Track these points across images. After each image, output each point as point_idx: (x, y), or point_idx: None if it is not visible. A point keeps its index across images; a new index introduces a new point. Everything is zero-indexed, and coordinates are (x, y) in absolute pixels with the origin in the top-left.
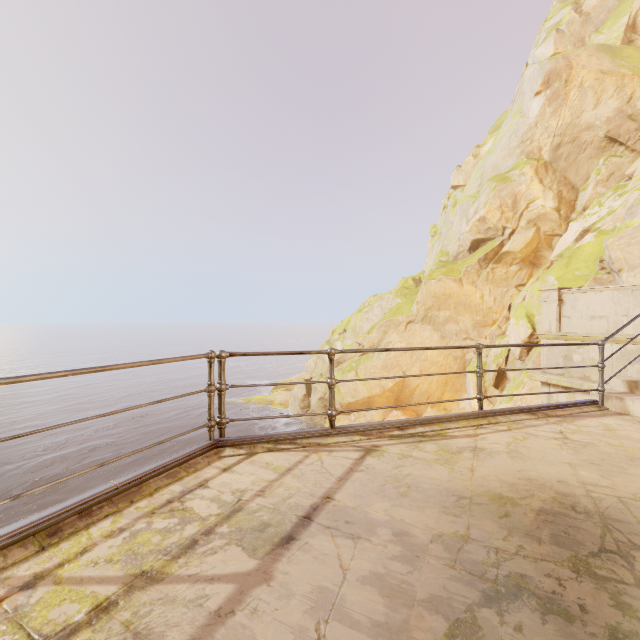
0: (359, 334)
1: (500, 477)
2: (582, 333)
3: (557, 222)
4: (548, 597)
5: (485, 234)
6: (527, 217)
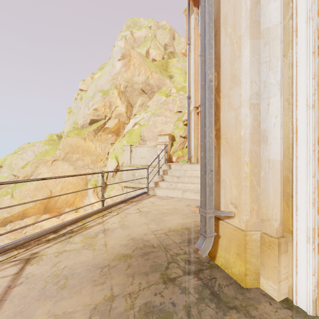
0: (15, 169)
1: (120, 243)
2: (138, 164)
3: (126, 118)
4: (160, 309)
5: (97, 117)
6: (115, 113)
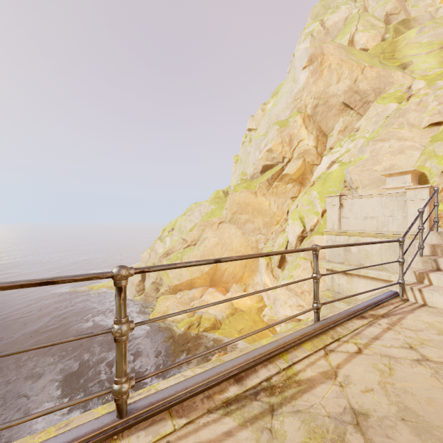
0: (184, 232)
1: None
2: (358, 230)
3: (316, 156)
4: None
5: (272, 161)
6: (298, 151)
